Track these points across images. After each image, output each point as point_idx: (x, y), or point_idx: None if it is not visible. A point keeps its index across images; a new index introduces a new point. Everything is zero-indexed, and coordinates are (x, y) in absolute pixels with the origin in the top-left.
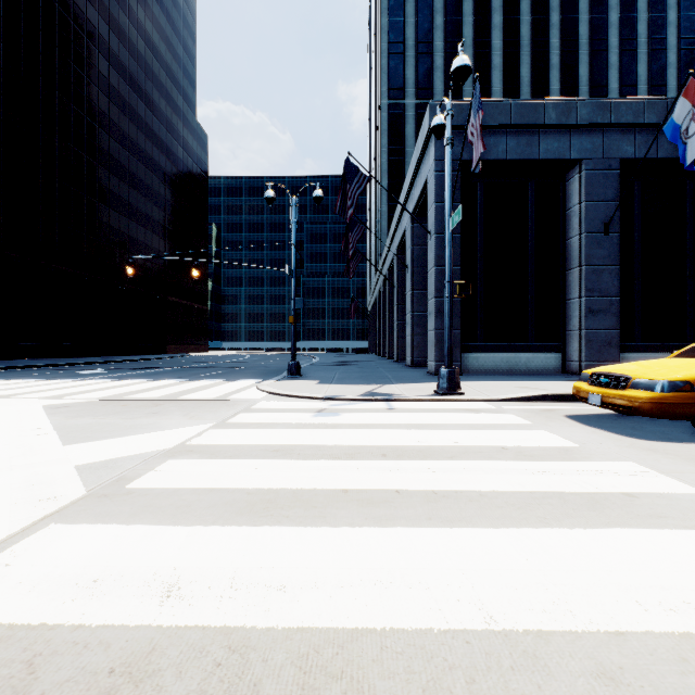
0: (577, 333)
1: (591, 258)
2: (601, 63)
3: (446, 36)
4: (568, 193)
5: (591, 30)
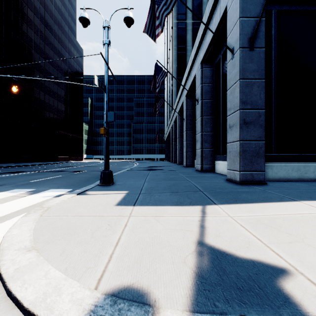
0: None
1: None
2: None
3: None
4: None
5: None
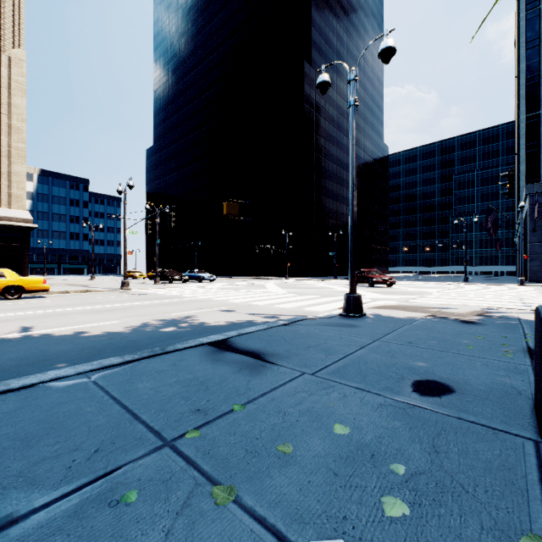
0: None
1: None
2: None
3: None
4: None
5: None
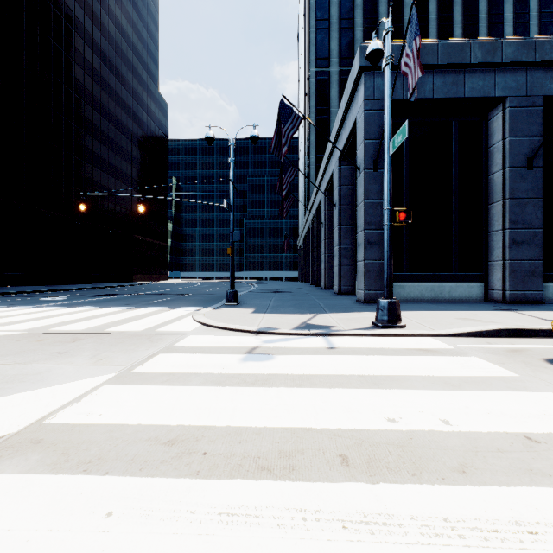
0: (500, 264)
1: (515, 192)
2: (497, 34)
3: (365, 13)
4: (490, 131)
5: (489, 6)
